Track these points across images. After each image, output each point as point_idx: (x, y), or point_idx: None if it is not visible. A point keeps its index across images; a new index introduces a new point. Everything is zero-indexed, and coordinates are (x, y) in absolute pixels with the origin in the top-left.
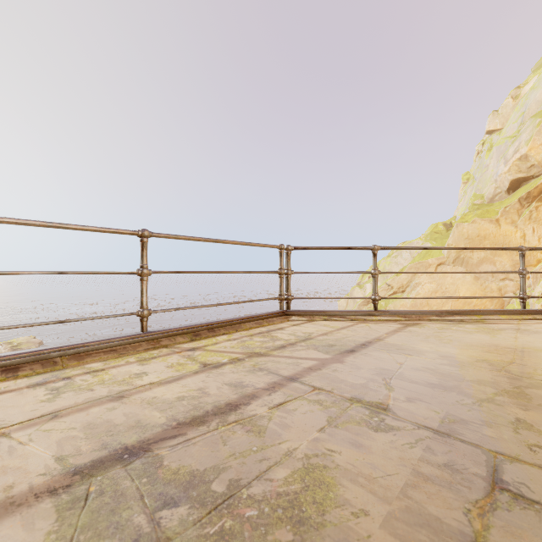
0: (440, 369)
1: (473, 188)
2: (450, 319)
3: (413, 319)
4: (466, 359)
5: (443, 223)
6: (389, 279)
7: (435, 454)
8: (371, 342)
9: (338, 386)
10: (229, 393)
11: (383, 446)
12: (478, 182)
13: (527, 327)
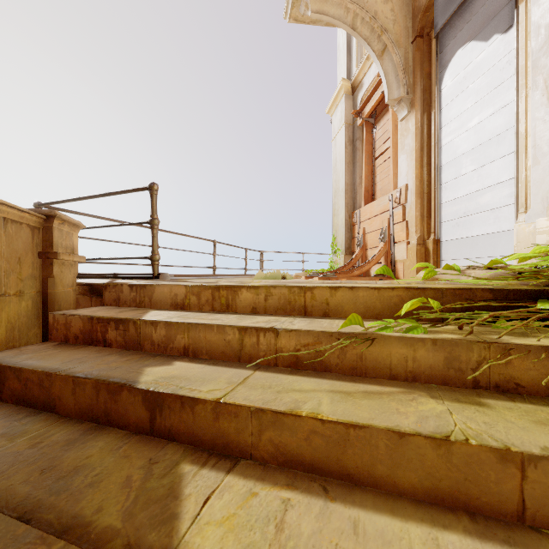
0: None
1: None
2: None
3: None
4: None
5: None
6: None
7: None
8: None
9: None
10: None
11: None
12: None
13: None
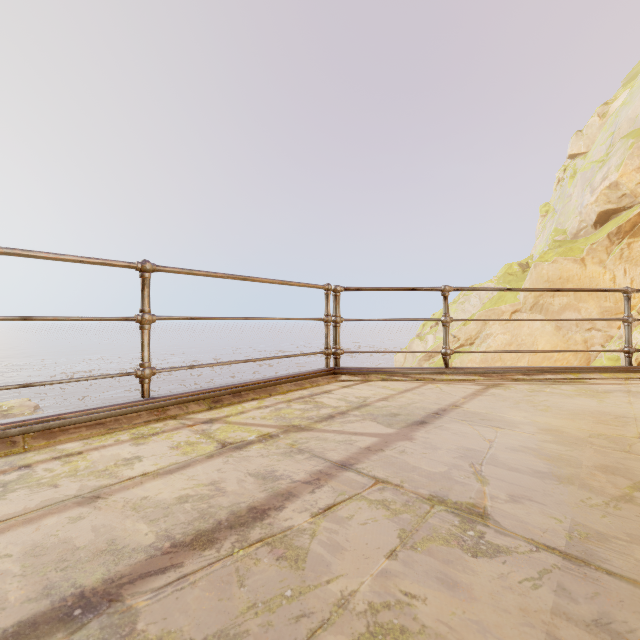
0: (545, 449)
1: (554, 222)
2: (540, 379)
3: (494, 379)
4: (575, 434)
5: (518, 264)
6: (455, 330)
7: (575, 600)
8: (446, 410)
9: (409, 477)
10: (255, 489)
11: (490, 586)
12: (559, 215)
13: (638, 388)
